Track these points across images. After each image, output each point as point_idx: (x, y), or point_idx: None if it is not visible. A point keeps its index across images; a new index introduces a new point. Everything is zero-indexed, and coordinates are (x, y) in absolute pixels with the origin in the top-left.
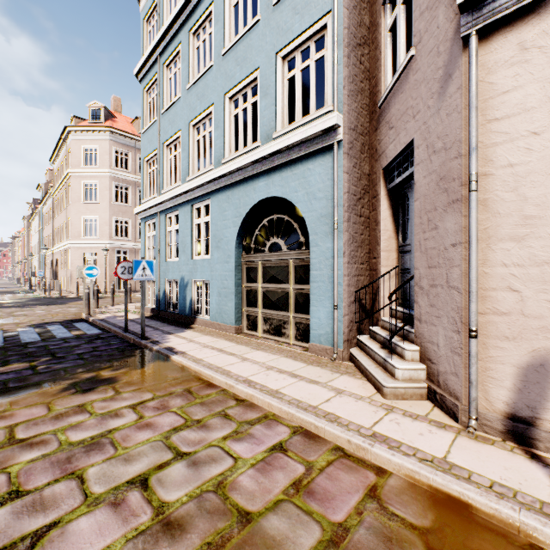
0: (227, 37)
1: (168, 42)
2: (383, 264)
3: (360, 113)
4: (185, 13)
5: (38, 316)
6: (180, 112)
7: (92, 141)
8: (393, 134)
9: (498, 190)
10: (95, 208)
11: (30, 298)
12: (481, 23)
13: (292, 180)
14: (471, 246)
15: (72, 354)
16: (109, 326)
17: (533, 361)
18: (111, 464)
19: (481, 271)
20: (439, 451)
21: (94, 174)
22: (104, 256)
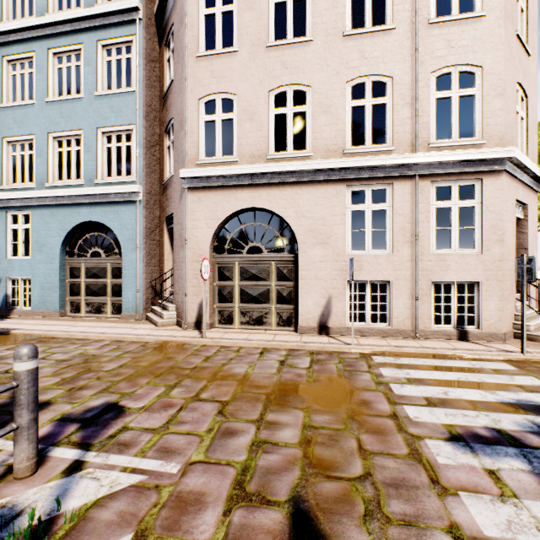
0: (51, 89)
1: None
2: (166, 267)
3: (154, 183)
4: None
5: None
6: None
7: None
8: (168, 204)
9: (194, 244)
10: None
11: None
12: (188, 186)
13: (110, 214)
14: (185, 263)
15: None
16: None
17: (202, 301)
18: None
19: (189, 272)
20: (170, 334)
21: None
22: None
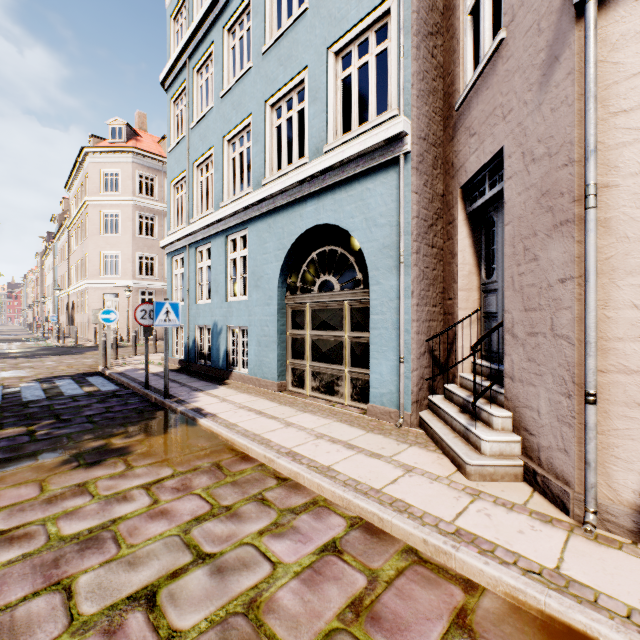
0: (268, 32)
1: (198, 42)
2: (462, 306)
3: (432, 118)
4: (218, 6)
5: (46, 369)
6: (212, 125)
7: (113, 164)
8: (475, 142)
9: (626, 206)
10: (117, 242)
11: (41, 347)
12: None
13: (347, 204)
14: (588, 281)
15: (80, 416)
16: (128, 381)
17: None
18: (110, 570)
19: (602, 314)
20: (548, 558)
21: (115, 203)
22: (126, 298)
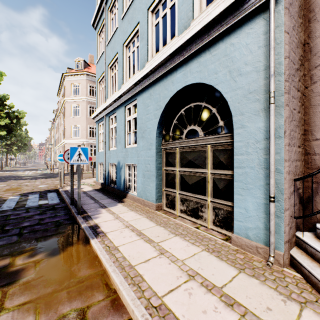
0: None
1: None
2: None
3: None
4: None
5: (32, 186)
6: (117, 39)
7: (76, 81)
8: None
9: None
10: (78, 120)
11: (42, 173)
12: None
13: (211, 62)
14: None
15: (17, 227)
16: (65, 197)
17: None
18: None
19: None
20: None
21: (77, 100)
22: None
